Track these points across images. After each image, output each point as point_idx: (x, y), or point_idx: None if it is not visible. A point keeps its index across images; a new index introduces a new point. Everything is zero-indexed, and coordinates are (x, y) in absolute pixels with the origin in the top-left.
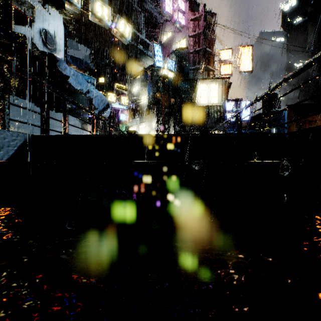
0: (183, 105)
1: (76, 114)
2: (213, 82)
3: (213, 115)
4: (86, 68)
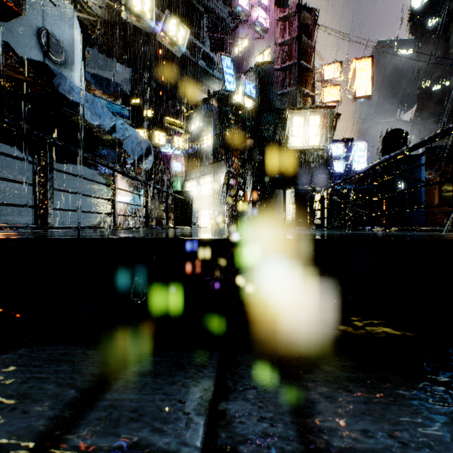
0: (267, 149)
1: (97, 165)
2: (312, 113)
3: (313, 163)
4: (118, 94)
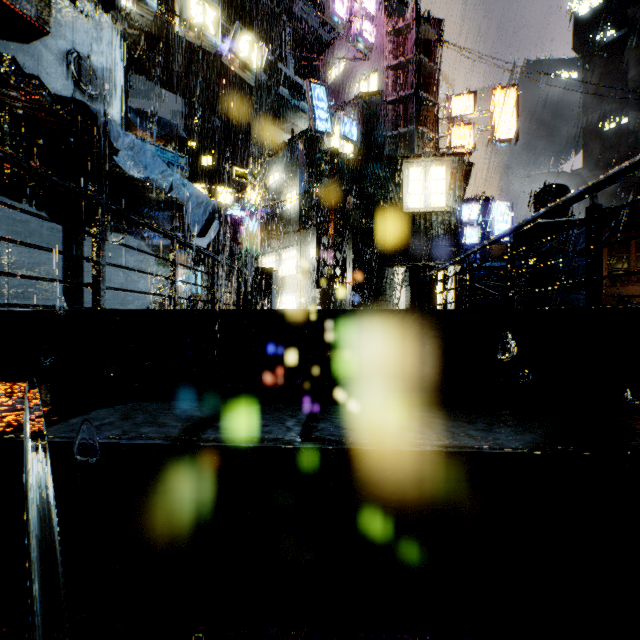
0: (373, 211)
1: (144, 234)
2: (435, 162)
3: (436, 231)
4: (170, 137)
